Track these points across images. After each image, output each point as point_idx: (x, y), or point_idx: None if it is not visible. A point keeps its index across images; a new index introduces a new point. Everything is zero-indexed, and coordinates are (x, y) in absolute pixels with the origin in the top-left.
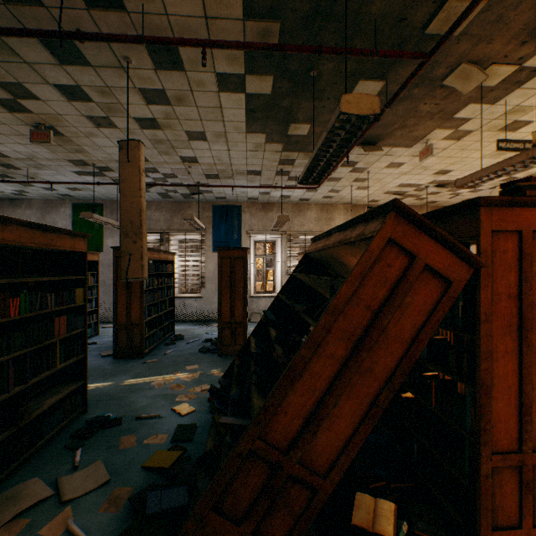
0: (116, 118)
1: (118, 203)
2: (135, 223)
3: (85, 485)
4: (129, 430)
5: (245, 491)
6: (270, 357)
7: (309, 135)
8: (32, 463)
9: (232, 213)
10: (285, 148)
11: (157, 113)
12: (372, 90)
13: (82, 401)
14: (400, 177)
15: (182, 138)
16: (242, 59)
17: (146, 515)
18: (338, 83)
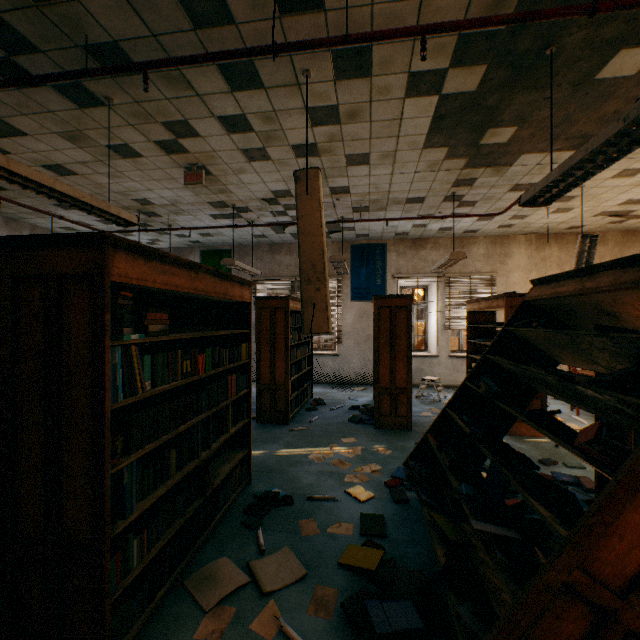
0: (272, 148)
1: (246, 247)
2: (317, 266)
3: (280, 575)
4: (304, 512)
5: (554, 639)
6: (500, 441)
7: (509, 142)
8: (214, 538)
9: (374, 254)
10: (467, 164)
11: (319, 136)
12: (635, 62)
13: (246, 471)
14: (630, 191)
15: (340, 164)
16: (451, 48)
17: (377, 634)
18: (583, 59)
